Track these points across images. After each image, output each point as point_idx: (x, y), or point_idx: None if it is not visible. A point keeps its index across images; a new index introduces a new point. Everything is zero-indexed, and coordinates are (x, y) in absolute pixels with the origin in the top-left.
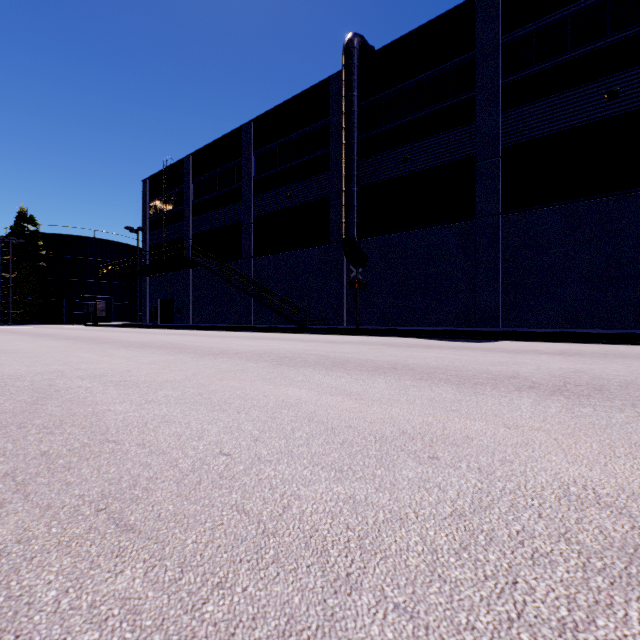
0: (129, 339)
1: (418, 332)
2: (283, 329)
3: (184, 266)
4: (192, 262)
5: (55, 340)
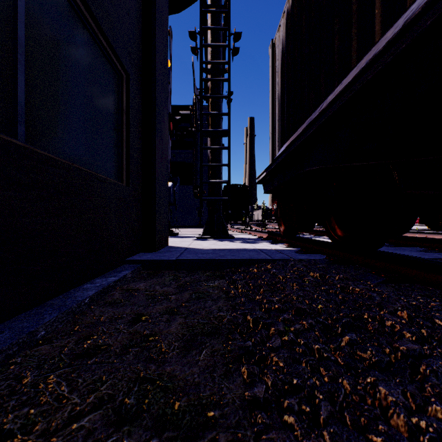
0: None
1: None
2: None
3: None
4: None
5: None
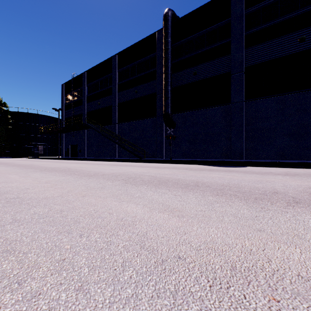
0: (48, 166)
1: (203, 162)
2: (132, 160)
3: (82, 128)
4: (86, 126)
5: (6, 166)
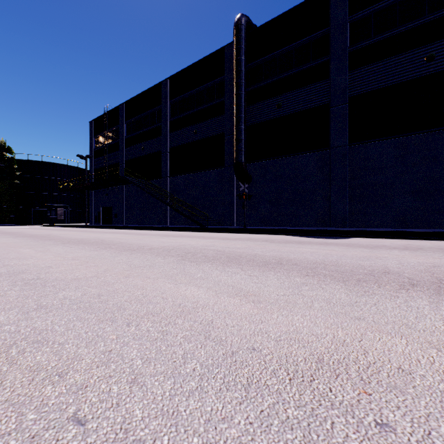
0: (72, 236)
1: (289, 231)
2: (190, 229)
3: (119, 183)
4: (125, 180)
5: (13, 237)
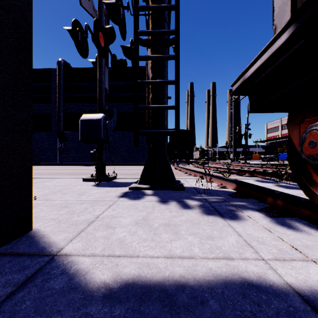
0: None
1: (80, 164)
2: None
3: None
4: None
5: None
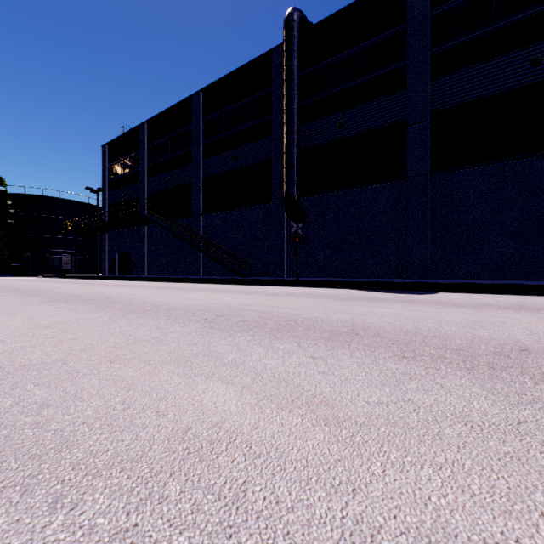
0: (70, 291)
1: (356, 283)
2: (228, 280)
3: (139, 223)
4: (146, 219)
5: None
